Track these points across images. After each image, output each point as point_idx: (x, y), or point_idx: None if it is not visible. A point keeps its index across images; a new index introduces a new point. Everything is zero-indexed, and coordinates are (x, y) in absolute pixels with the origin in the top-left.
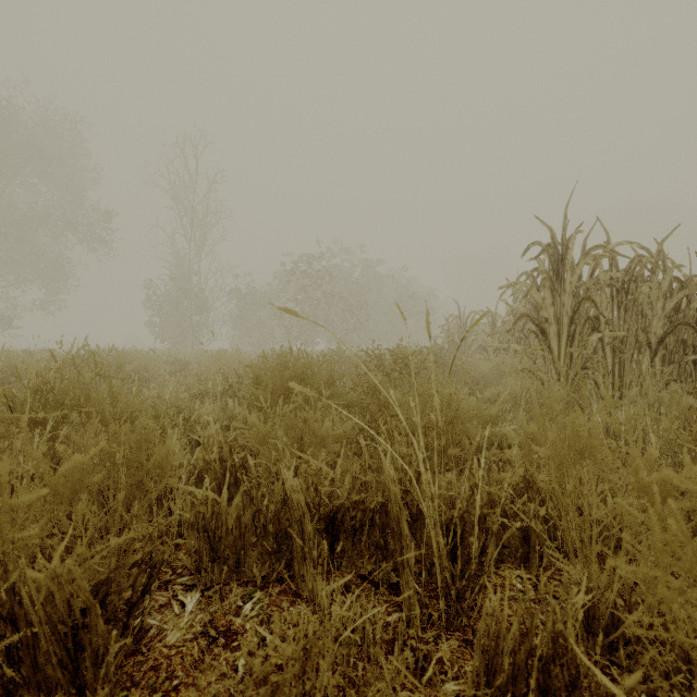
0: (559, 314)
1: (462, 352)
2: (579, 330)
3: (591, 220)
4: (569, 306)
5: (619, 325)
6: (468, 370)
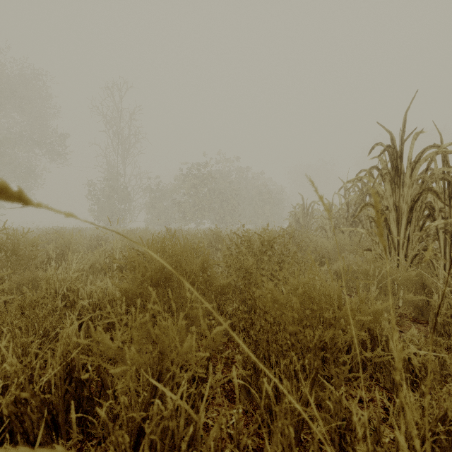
0: (398, 203)
1: (309, 232)
2: (415, 216)
3: (385, 141)
4: (408, 196)
5: (450, 212)
6: (315, 246)
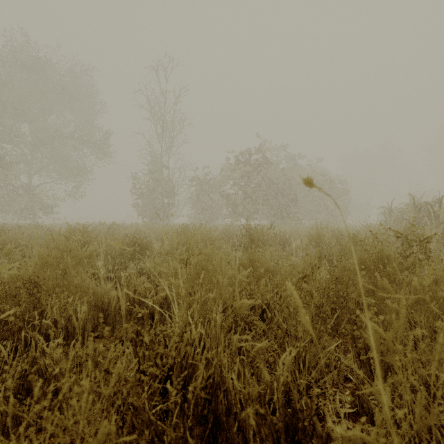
0: None
1: None
2: None
3: None
4: None
5: None
6: None
